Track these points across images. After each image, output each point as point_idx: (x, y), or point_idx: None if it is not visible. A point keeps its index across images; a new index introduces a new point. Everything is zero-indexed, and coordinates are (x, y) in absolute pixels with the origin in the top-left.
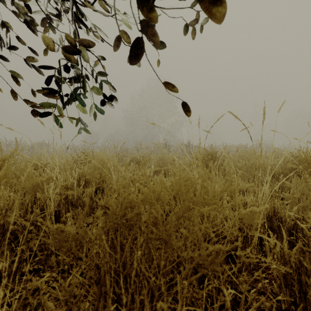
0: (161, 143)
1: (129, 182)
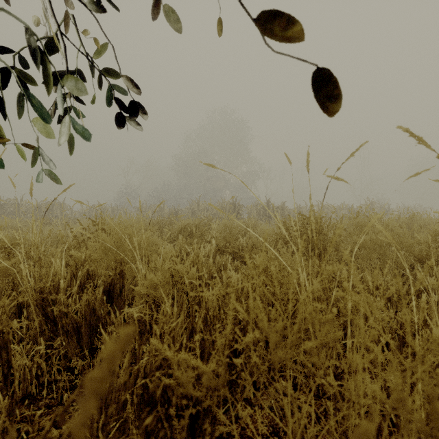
0: (228, 202)
1: (167, 278)
